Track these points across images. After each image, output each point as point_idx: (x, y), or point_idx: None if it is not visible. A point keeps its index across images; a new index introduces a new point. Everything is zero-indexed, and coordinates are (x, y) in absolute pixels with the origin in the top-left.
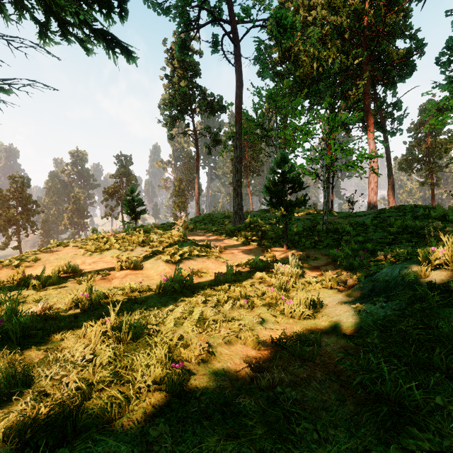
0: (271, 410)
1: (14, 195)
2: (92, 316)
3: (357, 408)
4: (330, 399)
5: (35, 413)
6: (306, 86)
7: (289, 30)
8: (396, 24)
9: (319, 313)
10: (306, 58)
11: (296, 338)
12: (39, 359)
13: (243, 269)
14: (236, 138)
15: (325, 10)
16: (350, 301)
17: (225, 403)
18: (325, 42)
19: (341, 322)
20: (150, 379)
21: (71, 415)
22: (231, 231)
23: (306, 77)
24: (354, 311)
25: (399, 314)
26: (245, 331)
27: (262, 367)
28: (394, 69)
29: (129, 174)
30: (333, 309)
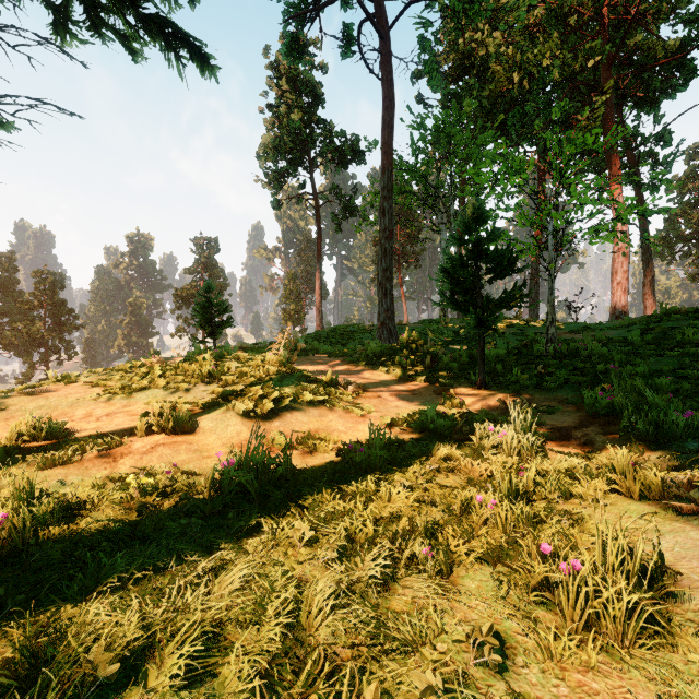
0: None
1: (40, 301)
2: None
3: None
4: None
5: None
6: (499, 113)
7: None
8: None
9: (672, 611)
10: (500, 67)
11: None
12: None
13: (404, 432)
14: (382, 197)
15: None
16: None
17: None
18: (534, 37)
19: None
20: None
21: None
22: (376, 356)
23: (501, 98)
24: None
25: None
26: None
27: None
28: (657, 76)
29: (214, 267)
30: None
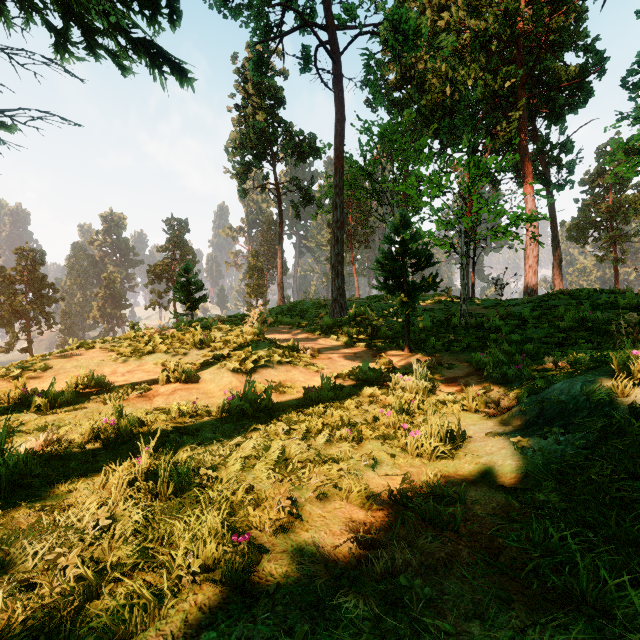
0: (391, 621)
1: (22, 276)
2: (119, 453)
3: (531, 615)
4: (487, 599)
5: (6, 621)
6: (435, 120)
7: (411, 38)
8: (564, 30)
9: (460, 451)
10: (436, 80)
11: (426, 491)
12: (27, 525)
13: (346, 382)
14: (335, 193)
15: (462, 12)
16: (507, 432)
17: (316, 604)
18: (463, 57)
19: (494, 465)
20: (197, 562)
21: (64, 628)
22: (329, 327)
23: (436, 107)
24: (514, 447)
25: (586, 454)
26: (349, 479)
27: (376, 541)
28: (562, 95)
29: (185, 246)
30: (481, 444)
